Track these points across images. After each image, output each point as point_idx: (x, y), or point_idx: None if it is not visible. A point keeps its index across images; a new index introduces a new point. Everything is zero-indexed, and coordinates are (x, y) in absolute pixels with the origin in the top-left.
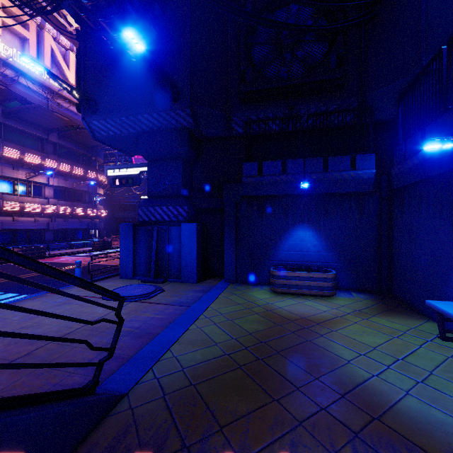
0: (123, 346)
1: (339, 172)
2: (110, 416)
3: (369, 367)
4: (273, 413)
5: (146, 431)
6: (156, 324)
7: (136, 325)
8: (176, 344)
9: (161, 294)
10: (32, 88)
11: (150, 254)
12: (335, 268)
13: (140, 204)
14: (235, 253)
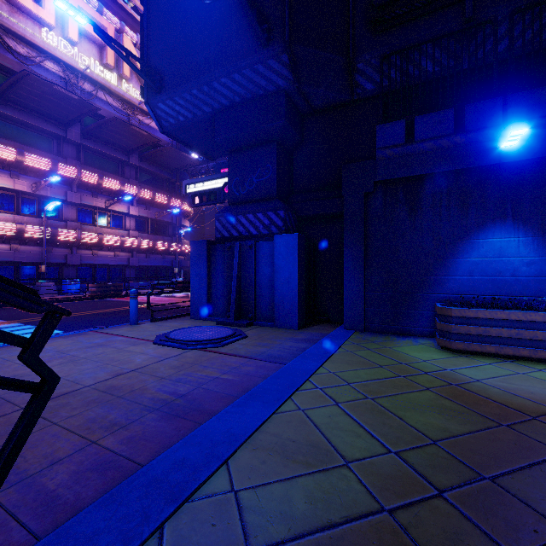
0: (137, 434)
1: None
2: None
3: None
4: None
5: None
6: (217, 391)
7: (183, 389)
8: (245, 448)
9: (241, 342)
10: (112, 104)
11: (230, 284)
12: None
13: (218, 213)
14: (363, 279)
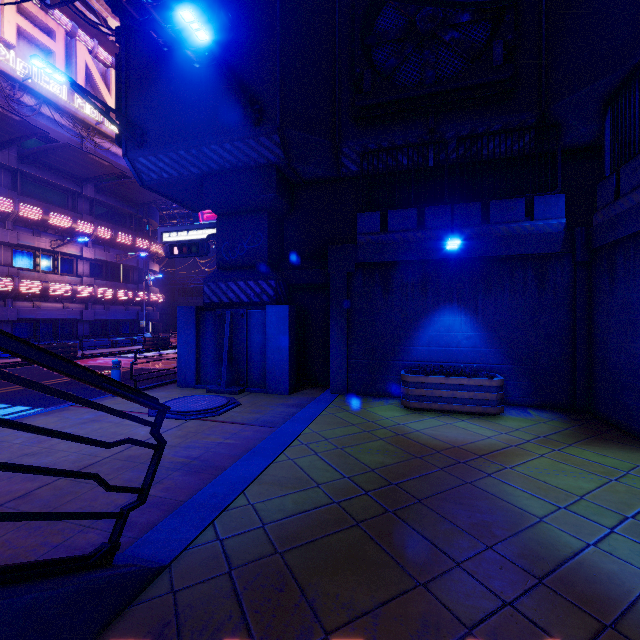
0: (172, 486)
1: (507, 224)
2: (136, 605)
3: (577, 530)
4: (419, 609)
5: (195, 636)
6: (224, 453)
7: (195, 453)
8: (254, 484)
9: (236, 410)
10: (60, 122)
11: (220, 351)
12: (500, 372)
13: (206, 278)
14: (346, 349)
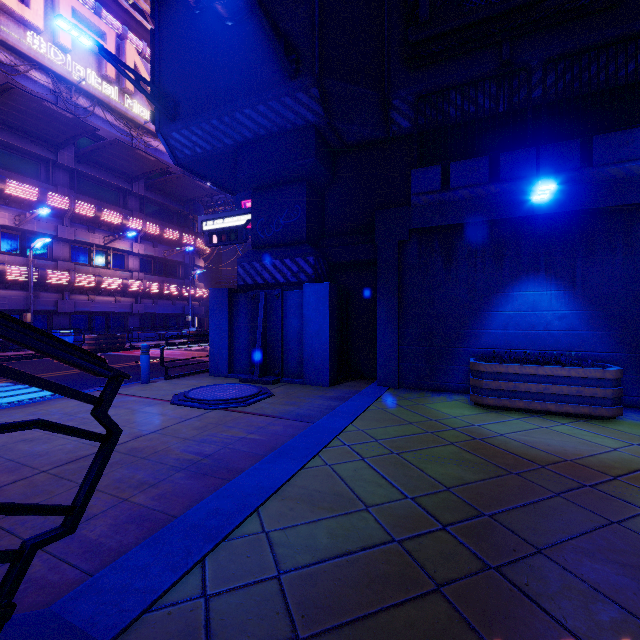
0: (168, 492)
1: (620, 164)
2: None
3: None
4: None
5: None
6: (244, 451)
7: (209, 450)
8: (274, 499)
9: (267, 400)
10: (112, 122)
11: (254, 337)
12: (609, 363)
13: (240, 258)
14: (397, 333)
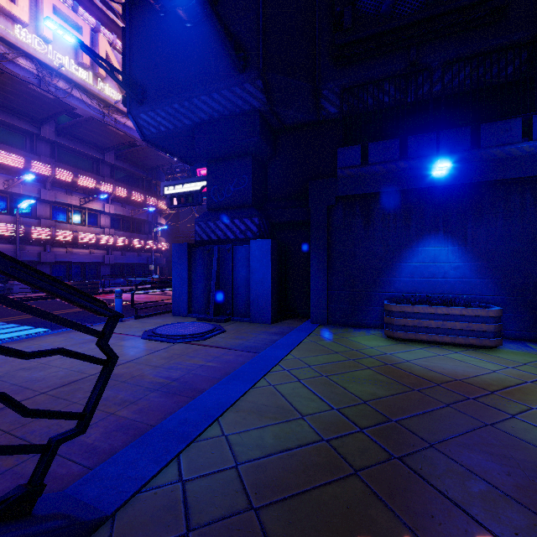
0: (145, 407)
1: (501, 147)
2: None
3: None
4: None
5: None
6: (204, 375)
7: (176, 375)
8: (231, 411)
9: (221, 335)
10: (87, 102)
11: (209, 283)
12: (493, 304)
13: (197, 218)
14: (326, 280)
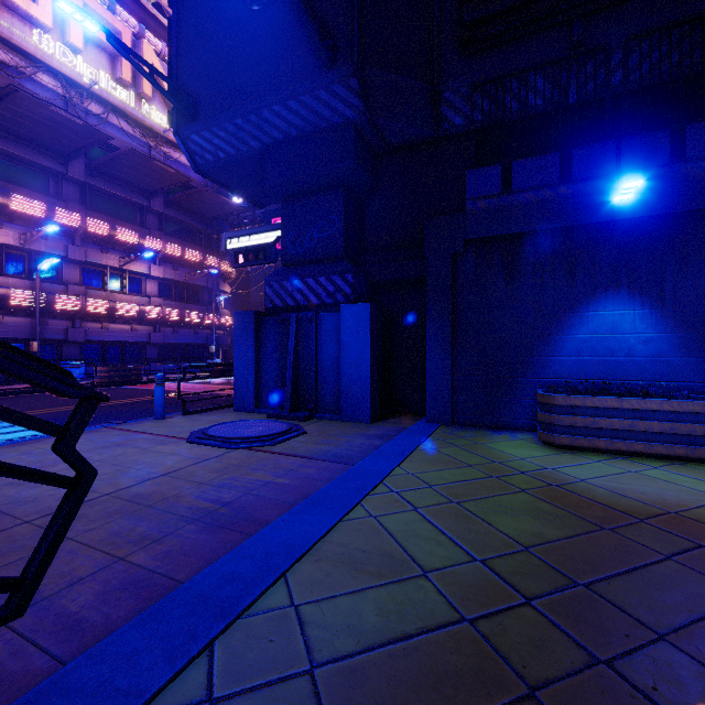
0: (174, 549)
1: None
2: None
3: None
4: None
5: None
6: (271, 498)
7: (228, 496)
8: (306, 560)
9: (299, 439)
10: (128, 131)
11: (284, 366)
12: None
13: (268, 277)
14: (450, 361)
